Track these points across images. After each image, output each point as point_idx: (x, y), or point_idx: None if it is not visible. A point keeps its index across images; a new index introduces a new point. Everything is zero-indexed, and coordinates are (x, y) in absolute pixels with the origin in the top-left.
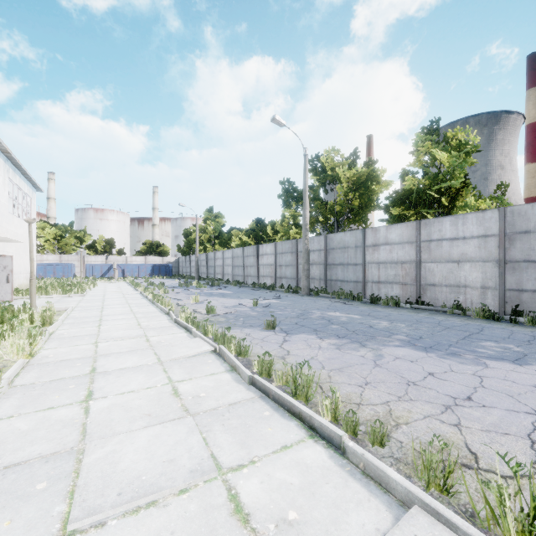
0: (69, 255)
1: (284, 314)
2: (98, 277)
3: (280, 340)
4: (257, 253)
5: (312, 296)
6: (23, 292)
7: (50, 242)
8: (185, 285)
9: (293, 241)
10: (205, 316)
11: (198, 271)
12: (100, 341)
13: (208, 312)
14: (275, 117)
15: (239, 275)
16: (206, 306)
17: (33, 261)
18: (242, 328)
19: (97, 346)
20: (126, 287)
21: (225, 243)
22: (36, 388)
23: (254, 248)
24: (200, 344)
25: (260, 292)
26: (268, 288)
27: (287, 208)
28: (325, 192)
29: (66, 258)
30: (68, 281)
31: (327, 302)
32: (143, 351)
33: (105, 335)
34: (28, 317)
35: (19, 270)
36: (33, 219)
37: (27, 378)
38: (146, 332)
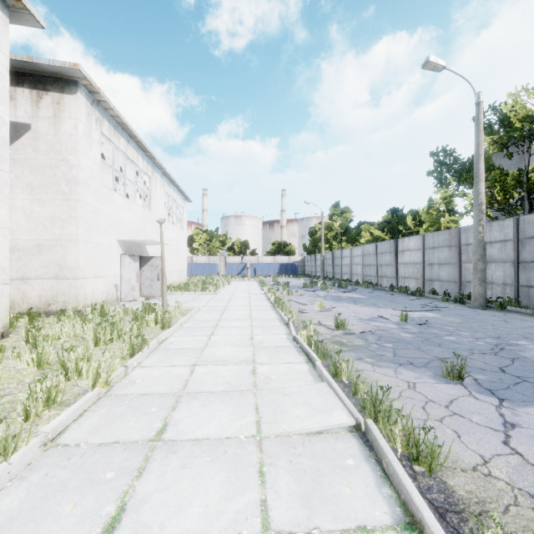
0: (215, 256)
1: (462, 343)
2: (235, 275)
3: (495, 419)
4: (395, 249)
5: (493, 310)
6: (171, 289)
7: (202, 246)
8: (310, 285)
9: (452, 231)
10: (333, 332)
11: (324, 271)
12: (198, 363)
13: (338, 327)
14: (430, 59)
15: (371, 275)
16: (334, 319)
17: (164, 261)
18: (396, 367)
19: (192, 372)
20: (254, 286)
21: (353, 239)
22: (71, 460)
23: (390, 243)
24: (329, 403)
25: (402, 299)
26: (413, 293)
27: (442, 188)
28: (507, 156)
29: (213, 259)
30: (211, 279)
31: (532, 324)
32: (241, 396)
33: (208, 352)
34: (154, 318)
35: (173, 269)
36: (163, 220)
37: (83, 426)
38: (255, 353)
